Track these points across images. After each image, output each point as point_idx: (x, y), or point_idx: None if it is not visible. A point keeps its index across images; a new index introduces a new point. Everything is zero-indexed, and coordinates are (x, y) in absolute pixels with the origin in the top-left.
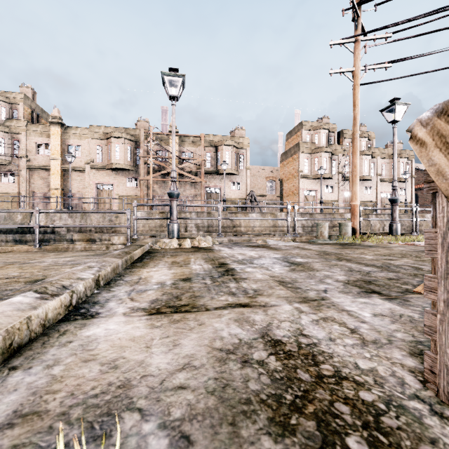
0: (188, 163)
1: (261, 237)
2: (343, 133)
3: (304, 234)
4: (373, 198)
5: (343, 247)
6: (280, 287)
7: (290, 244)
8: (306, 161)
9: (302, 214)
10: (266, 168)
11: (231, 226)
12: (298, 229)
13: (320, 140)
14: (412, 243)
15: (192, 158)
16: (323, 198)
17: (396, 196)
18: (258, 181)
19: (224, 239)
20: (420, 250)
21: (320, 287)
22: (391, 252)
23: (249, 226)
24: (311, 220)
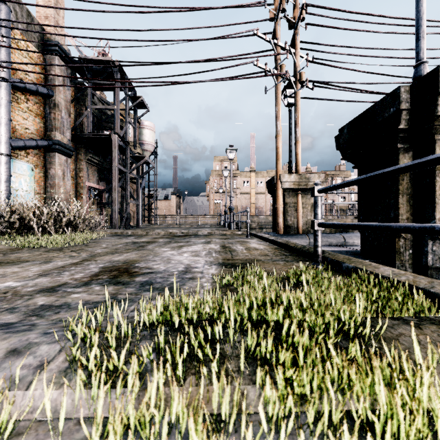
0: None
1: None
2: None
3: None
4: None
5: None
6: None
7: None
8: None
9: None
10: None
11: None
12: None
13: None
14: None
15: None
16: None
17: None
18: None
19: None
20: None
21: None
22: None
23: None
24: None
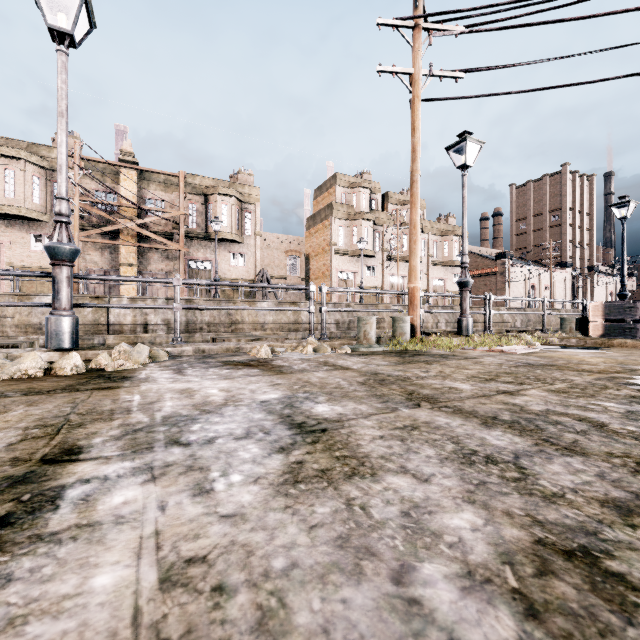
0: (155, 216)
1: (261, 343)
2: (388, 197)
3: (338, 334)
4: (424, 285)
5: (404, 359)
6: None
7: (312, 356)
8: (342, 230)
9: (335, 304)
10: (287, 237)
11: (227, 323)
12: (330, 327)
13: (360, 203)
14: (499, 349)
15: (163, 209)
16: (364, 283)
17: (466, 277)
18: (275, 256)
19: (186, 349)
20: (522, 361)
21: None
22: (487, 369)
23: (257, 322)
24: (349, 314)
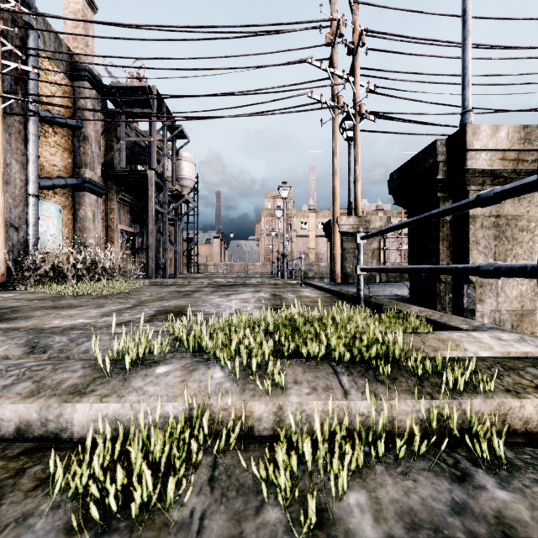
0: None
1: None
2: None
3: None
4: None
5: None
6: None
7: None
8: None
9: None
10: None
11: None
12: None
13: None
14: None
15: None
16: None
17: None
18: None
19: None
20: None
21: None
22: None
23: None
24: None
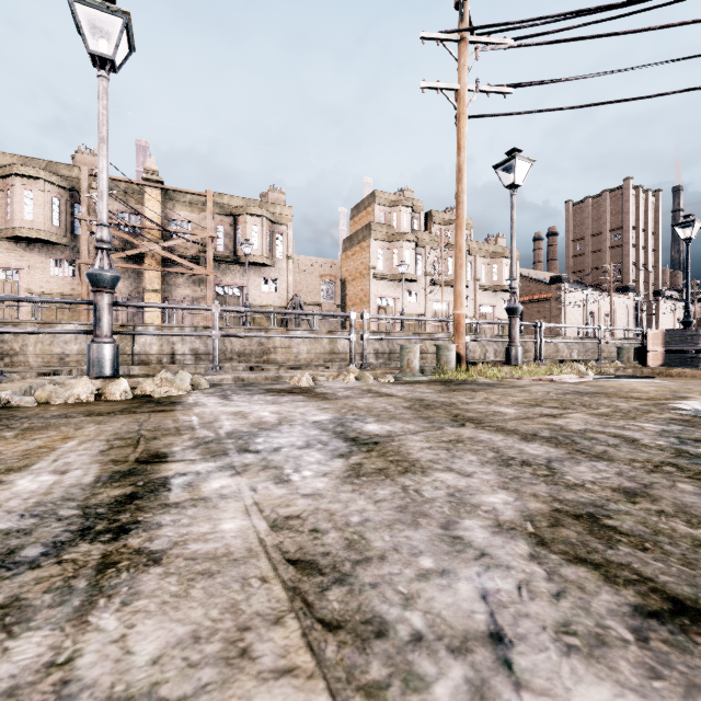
0: (181, 239)
1: (301, 371)
2: (432, 216)
3: (377, 365)
4: (471, 312)
5: (449, 388)
6: (285, 632)
7: (354, 384)
8: (381, 252)
9: (374, 333)
10: (321, 260)
11: (258, 353)
12: (369, 357)
13: (401, 223)
14: (549, 378)
15: (189, 231)
16: (405, 310)
17: (515, 303)
18: (308, 280)
19: (225, 377)
20: (571, 390)
21: (468, 603)
22: (533, 396)
23: (290, 352)
24: (389, 343)
